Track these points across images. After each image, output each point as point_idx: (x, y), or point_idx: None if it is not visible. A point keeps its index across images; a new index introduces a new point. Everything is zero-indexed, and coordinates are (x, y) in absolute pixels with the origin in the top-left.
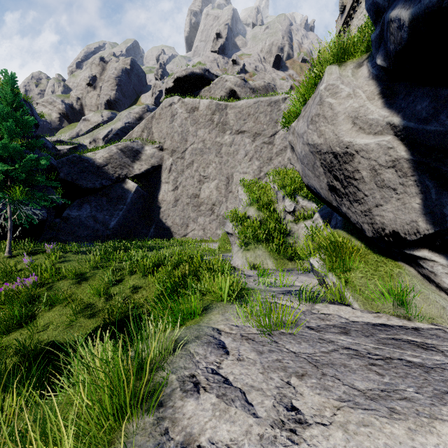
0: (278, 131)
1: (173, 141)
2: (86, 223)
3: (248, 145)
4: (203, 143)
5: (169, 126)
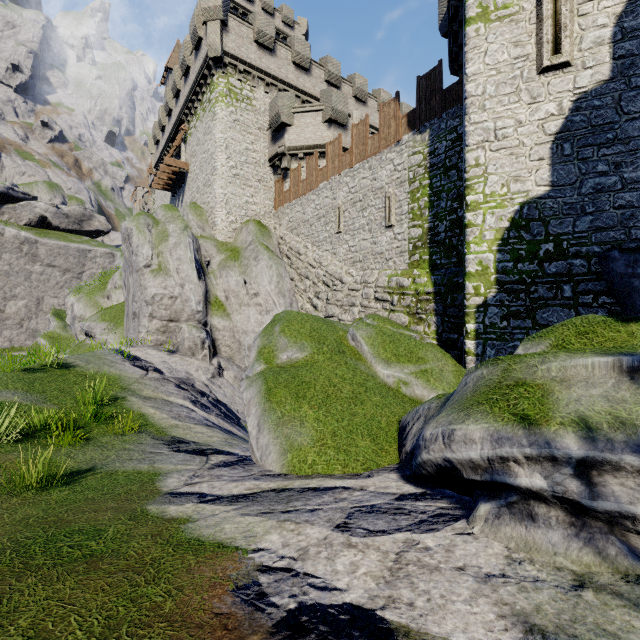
0: (85, 271)
1: None
2: None
3: (59, 277)
4: (10, 267)
5: None
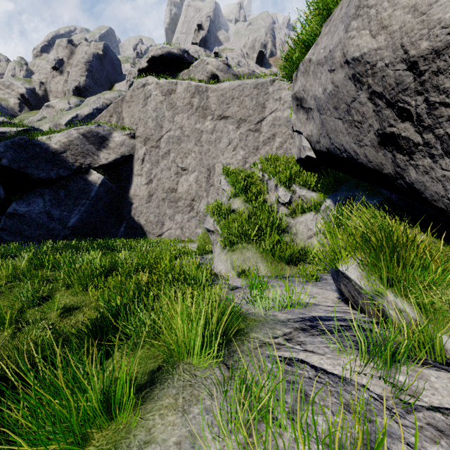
0: (265, 117)
1: (146, 127)
2: (38, 221)
3: (232, 133)
4: (181, 130)
5: (141, 110)
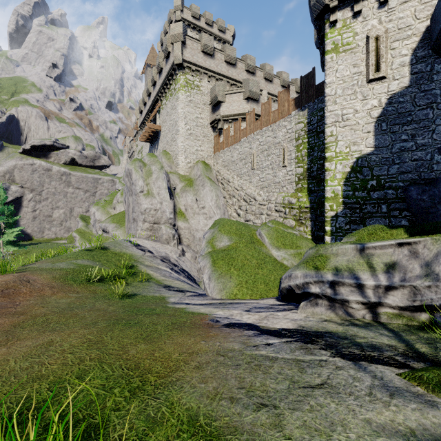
0: (97, 191)
1: (33, 184)
2: None
3: (83, 195)
4: (55, 189)
5: (30, 175)
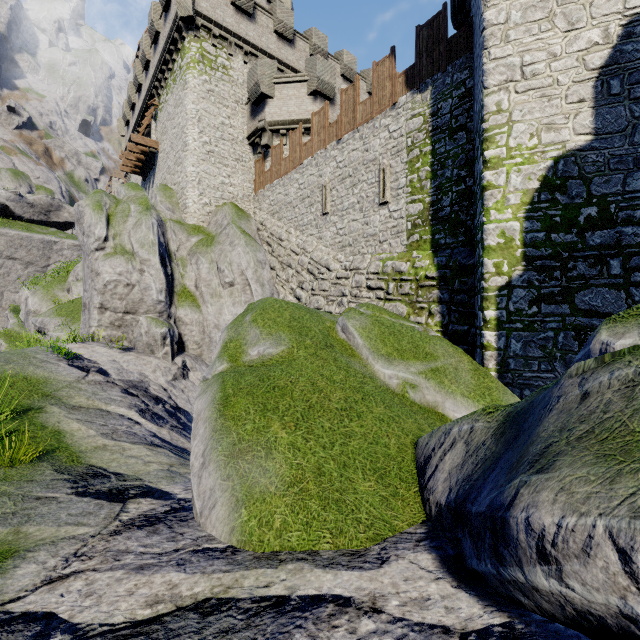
0: (51, 265)
1: None
2: None
3: (21, 271)
4: None
5: None
